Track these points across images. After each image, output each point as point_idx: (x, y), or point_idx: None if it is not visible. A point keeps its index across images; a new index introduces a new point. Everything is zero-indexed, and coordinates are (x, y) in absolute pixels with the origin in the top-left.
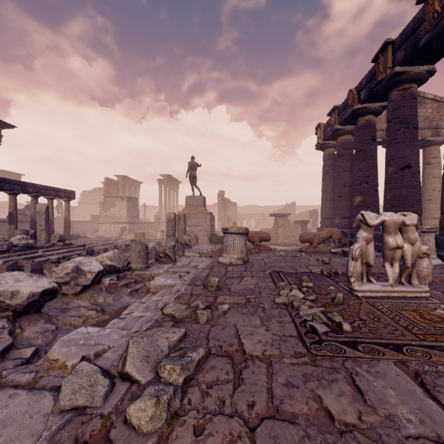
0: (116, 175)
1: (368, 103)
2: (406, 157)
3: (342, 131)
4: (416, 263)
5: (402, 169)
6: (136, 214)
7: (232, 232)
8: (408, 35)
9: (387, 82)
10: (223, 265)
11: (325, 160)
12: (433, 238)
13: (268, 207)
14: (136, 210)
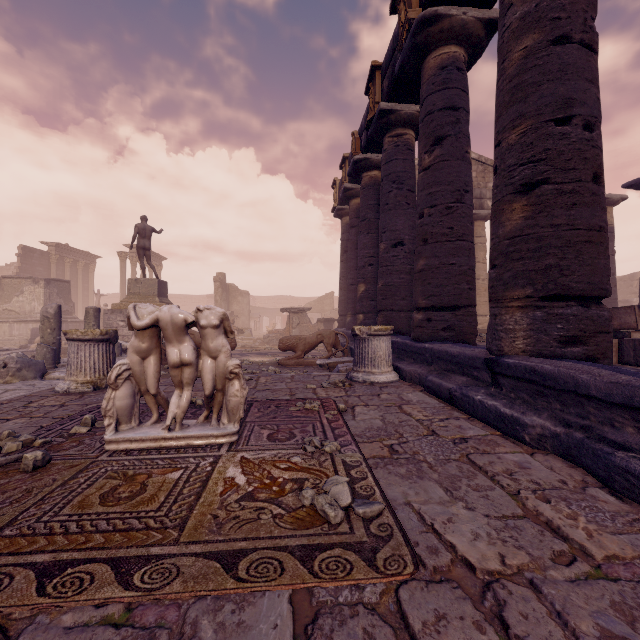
0: (44, 243)
1: (371, 153)
2: (398, 230)
3: (354, 192)
4: (226, 388)
5: (395, 247)
6: (67, 308)
7: (73, 338)
8: (390, 58)
9: (377, 123)
10: (48, 395)
11: (343, 233)
12: (385, 344)
13: (306, 298)
14: (67, 301)
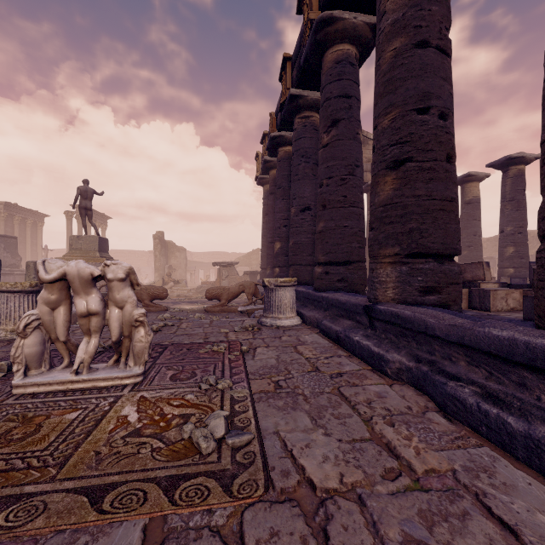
0: None
1: (285, 131)
2: (305, 197)
3: (272, 163)
4: (133, 334)
5: (304, 211)
6: (14, 261)
7: (3, 290)
8: (298, 51)
9: (288, 106)
10: None
11: (265, 198)
12: (290, 294)
13: (237, 254)
14: (14, 255)
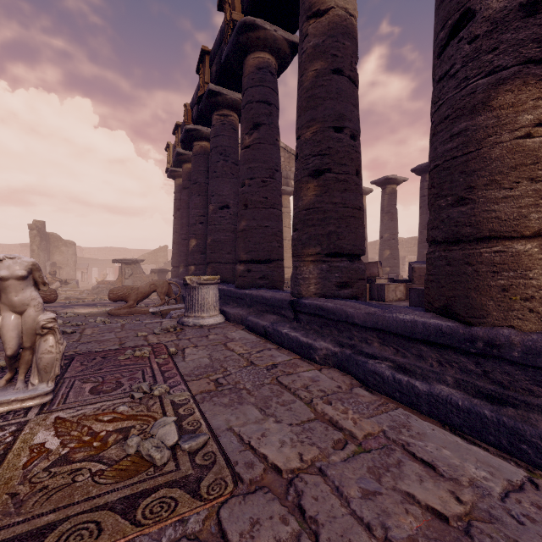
0: None
1: (202, 126)
2: (224, 195)
3: (186, 157)
4: (37, 345)
5: (222, 209)
6: None
7: None
8: (218, 48)
9: (206, 100)
10: None
11: (176, 192)
12: (213, 292)
13: (140, 250)
14: None
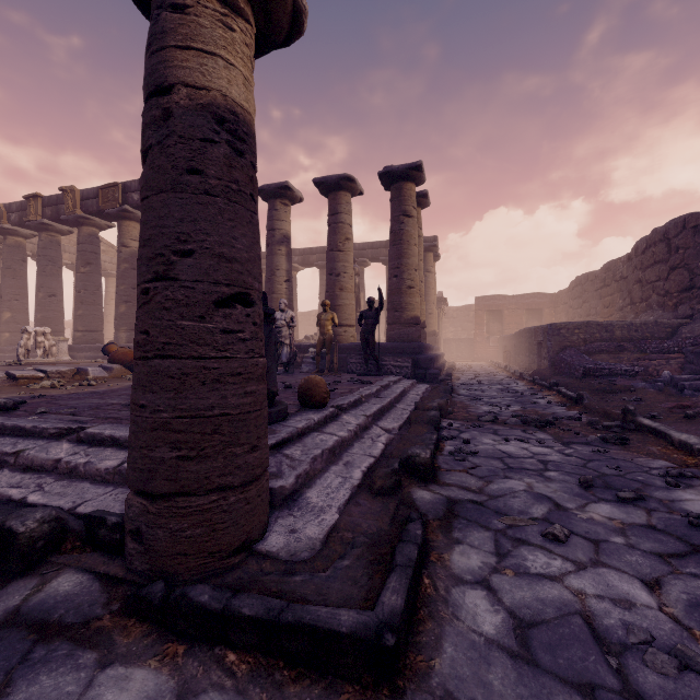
0: None
1: (20, 227)
2: (53, 288)
3: None
4: (51, 349)
5: (51, 297)
6: None
7: None
8: (54, 203)
9: (38, 225)
10: None
11: None
12: (67, 345)
13: None
14: None
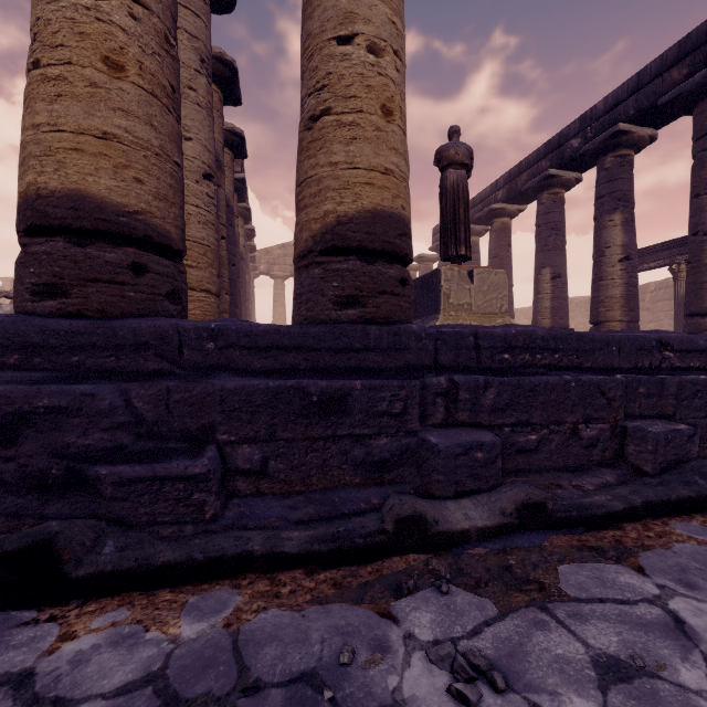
0: None
1: None
2: None
3: None
4: None
5: None
6: None
7: None
8: None
9: None
10: None
11: None
12: None
13: None
14: None
